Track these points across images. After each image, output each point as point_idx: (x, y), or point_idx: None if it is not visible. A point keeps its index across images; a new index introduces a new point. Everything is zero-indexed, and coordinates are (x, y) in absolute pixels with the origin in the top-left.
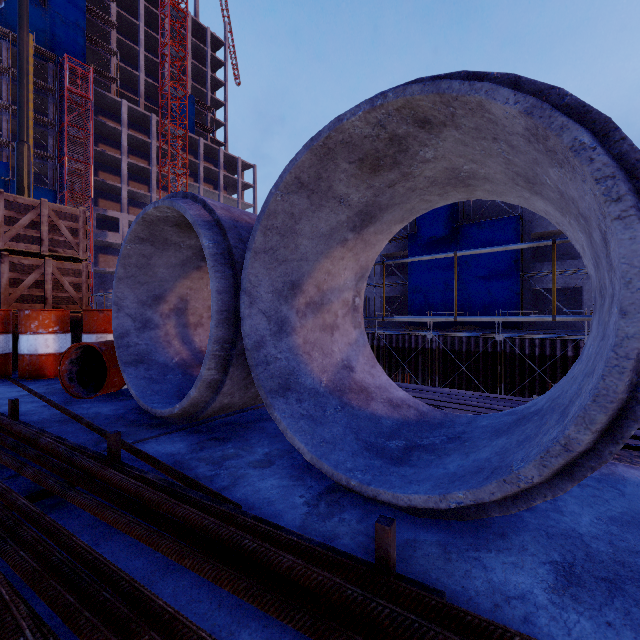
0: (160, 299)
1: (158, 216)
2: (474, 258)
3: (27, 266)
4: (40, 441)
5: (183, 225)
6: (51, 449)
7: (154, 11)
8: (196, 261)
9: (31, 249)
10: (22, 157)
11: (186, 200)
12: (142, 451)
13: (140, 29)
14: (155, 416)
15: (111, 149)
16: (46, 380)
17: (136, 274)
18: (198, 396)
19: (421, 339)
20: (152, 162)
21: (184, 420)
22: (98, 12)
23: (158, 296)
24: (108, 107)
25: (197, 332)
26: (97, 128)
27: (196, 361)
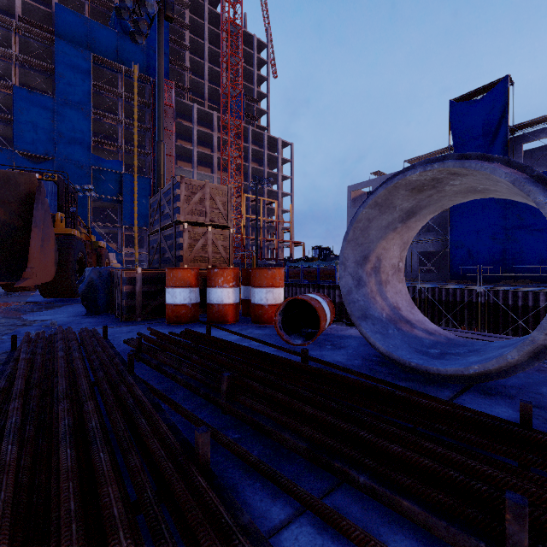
0: (366, 259)
1: (409, 180)
2: (528, 211)
3: (197, 234)
4: (415, 399)
5: (417, 188)
6: (447, 411)
7: (215, 30)
8: (396, 223)
9: (199, 220)
10: (160, 152)
11: (474, 160)
12: (499, 417)
13: (205, 47)
14: (402, 370)
15: (185, 143)
16: (232, 325)
17: (357, 236)
18: (514, 360)
19: (467, 293)
20: (214, 149)
21: (461, 379)
22: (177, 40)
23: (365, 256)
24: (183, 111)
25: (387, 289)
26: (176, 128)
27: (396, 316)
